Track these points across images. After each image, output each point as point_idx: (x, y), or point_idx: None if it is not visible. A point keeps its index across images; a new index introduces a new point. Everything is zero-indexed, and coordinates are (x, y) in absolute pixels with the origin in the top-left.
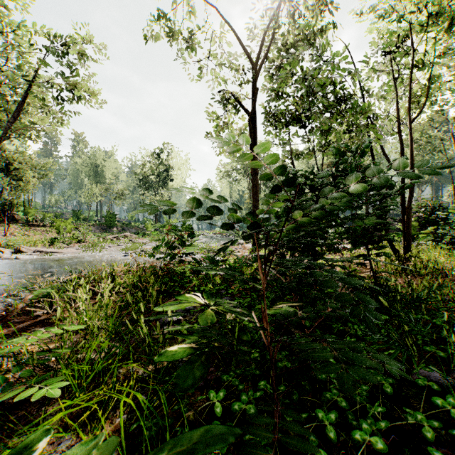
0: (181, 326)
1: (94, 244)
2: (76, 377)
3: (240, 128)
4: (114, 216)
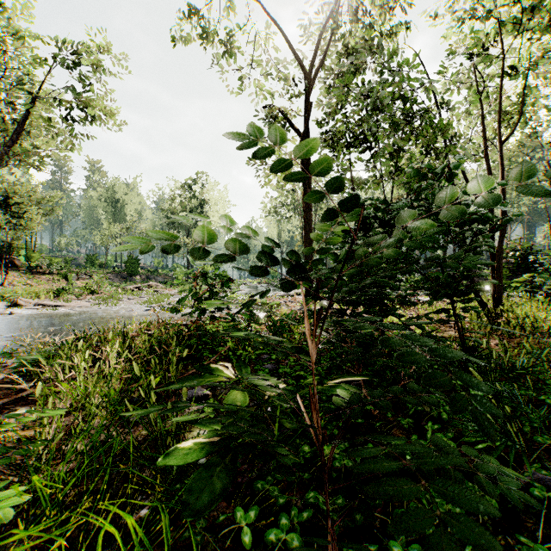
0: (196, 414)
1: (110, 296)
2: (48, 485)
3: (290, 153)
4: (136, 261)
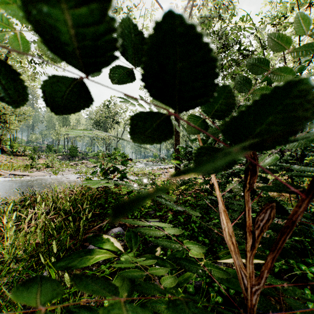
0: None
1: (57, 169)
2: None
3: None
4: (76, 149)
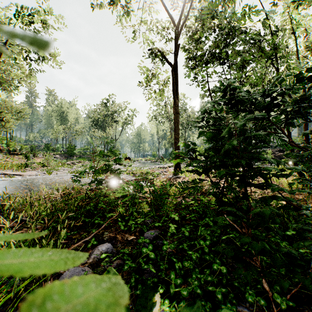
0: None
1: (52, 168)
2: None
3: (164, 80)
4: (73, 147)
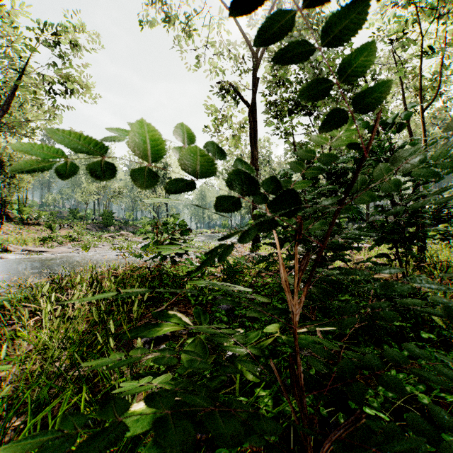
0: (149, 377)
1: (88, 243)
2: None
3: (239, 123)
4: (111, 215)
